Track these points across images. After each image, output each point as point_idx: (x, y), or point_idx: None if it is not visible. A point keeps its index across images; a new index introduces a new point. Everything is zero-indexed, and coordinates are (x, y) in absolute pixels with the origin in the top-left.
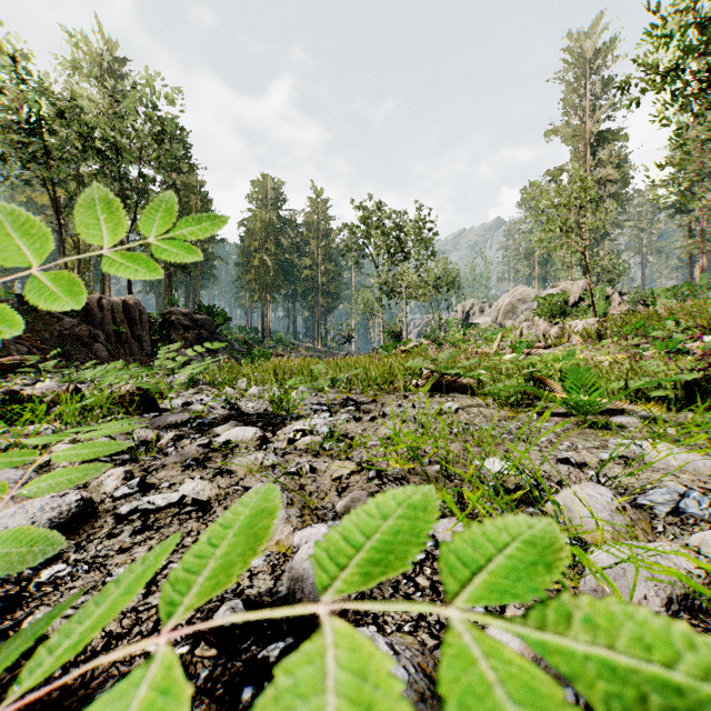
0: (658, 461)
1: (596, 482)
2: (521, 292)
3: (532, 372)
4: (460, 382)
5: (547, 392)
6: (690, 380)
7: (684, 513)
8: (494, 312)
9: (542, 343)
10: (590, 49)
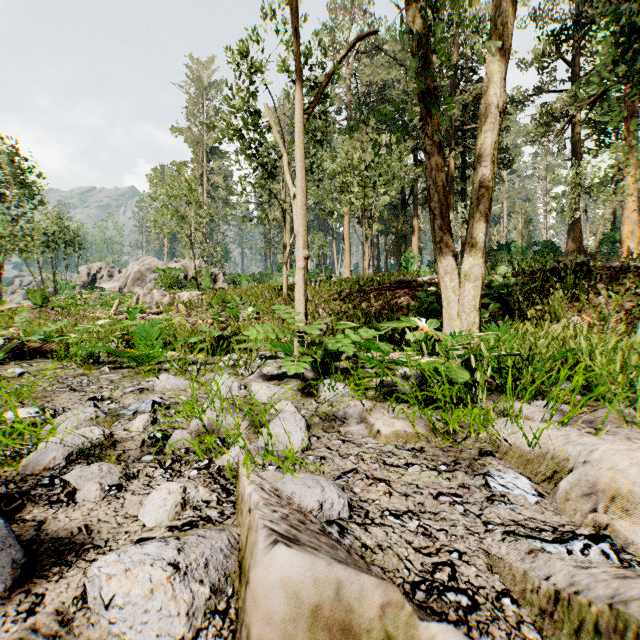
0: (160, 387)
1: (89, 406)
2: (150, 262)
3: (126, 335)
4: (49, 347)
5: (134, 350)
6: (220, 336)
7: (138, 412)
8: (124, 278)
9: (156, 310)
10: (206, 78)
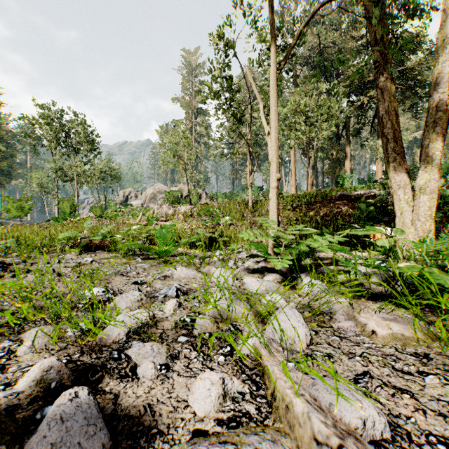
0: (177, 275)
1: (135, 290)
2: (159, 187)
3: (149, 235)
4: (105, 243)
5: (154, 246)
6: (210, 237)
7: (167, 296)
8: (144, 198)
9: (164, 218)
10: (194, 62)
